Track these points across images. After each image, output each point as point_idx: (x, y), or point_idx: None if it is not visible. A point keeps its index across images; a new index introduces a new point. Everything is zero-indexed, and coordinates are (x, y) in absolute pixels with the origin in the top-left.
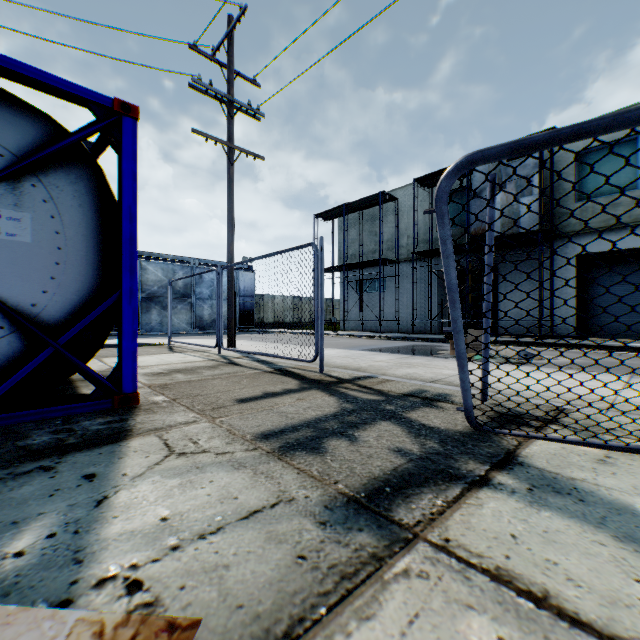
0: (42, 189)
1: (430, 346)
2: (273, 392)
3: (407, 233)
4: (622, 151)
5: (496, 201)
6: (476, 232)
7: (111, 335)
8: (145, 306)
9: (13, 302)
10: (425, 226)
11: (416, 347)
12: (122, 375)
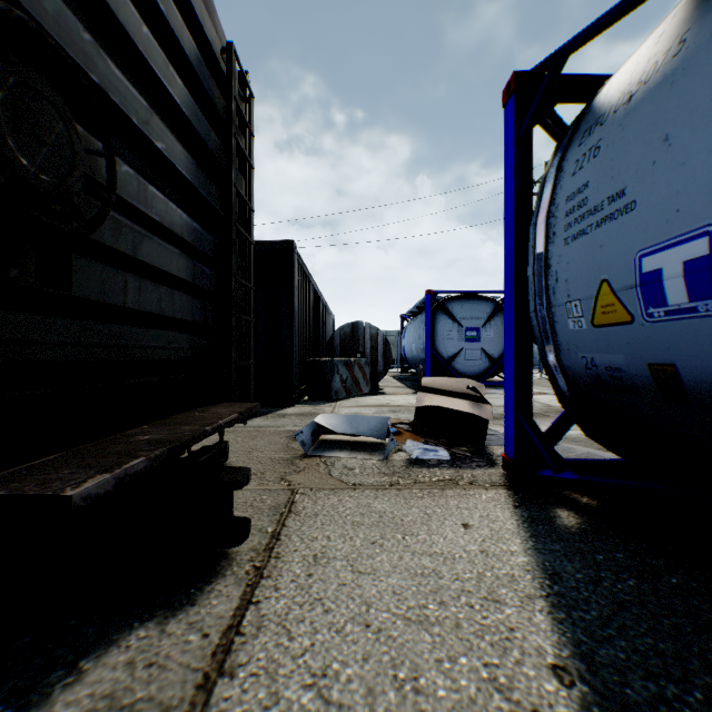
0: (494, 322)
1: None
2: None
3: None
4: None
5: None
6: None
7: None
8: None
9: (489, 353)
10: None
11: None
12: None
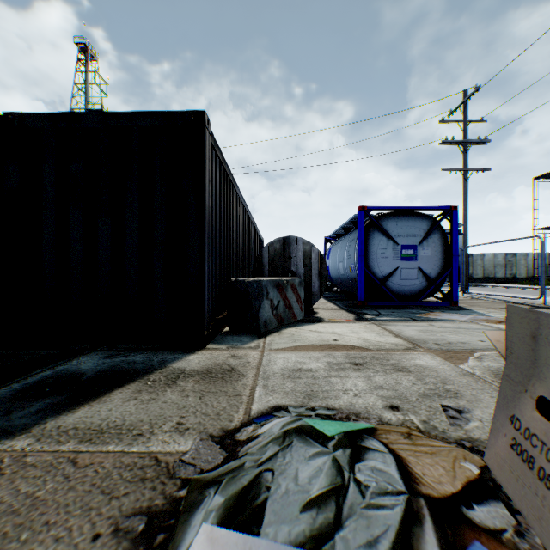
0: (431, 239)
1: None
2: None
3: None
4: None
5: None
6: None
7: None
8: None
9: (426, 272)
10: None
11: None
12: (452, 295)
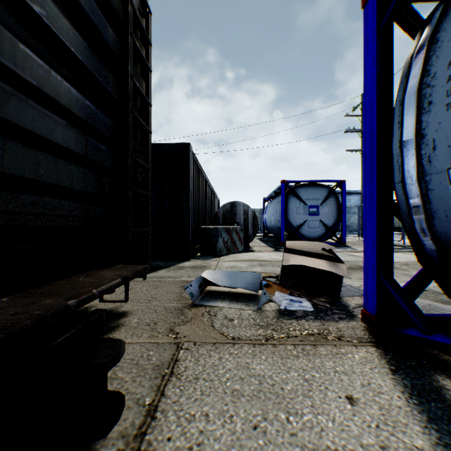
0: (328, 201)
1: None
2: None
3: None
4: None
5: None
6: None
7: None
8: None
9: (325, 223)
10: None
11: None
12: (342, 238)
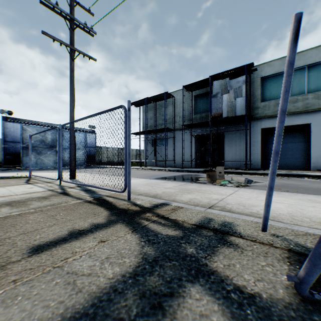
0: None
1: (193, 175)
2: (79, 230)
3: (179, 115)
4: (282, 78)
5: (224, 99)
6: (214, 115)
7: (0, 170)
8: (26, 152)
9: None
10: (188, 112)
11: (186, 176)
12: None
